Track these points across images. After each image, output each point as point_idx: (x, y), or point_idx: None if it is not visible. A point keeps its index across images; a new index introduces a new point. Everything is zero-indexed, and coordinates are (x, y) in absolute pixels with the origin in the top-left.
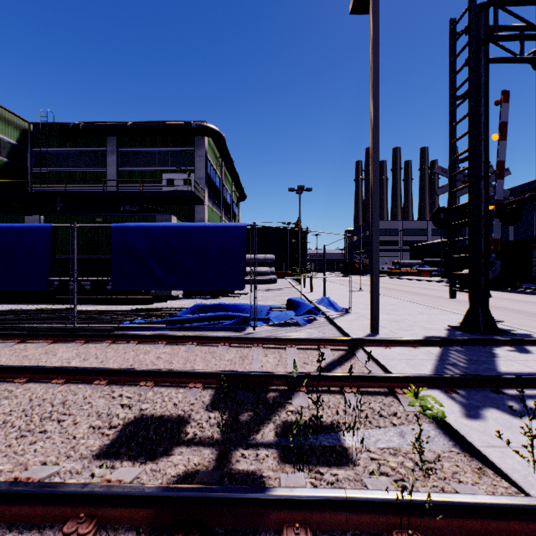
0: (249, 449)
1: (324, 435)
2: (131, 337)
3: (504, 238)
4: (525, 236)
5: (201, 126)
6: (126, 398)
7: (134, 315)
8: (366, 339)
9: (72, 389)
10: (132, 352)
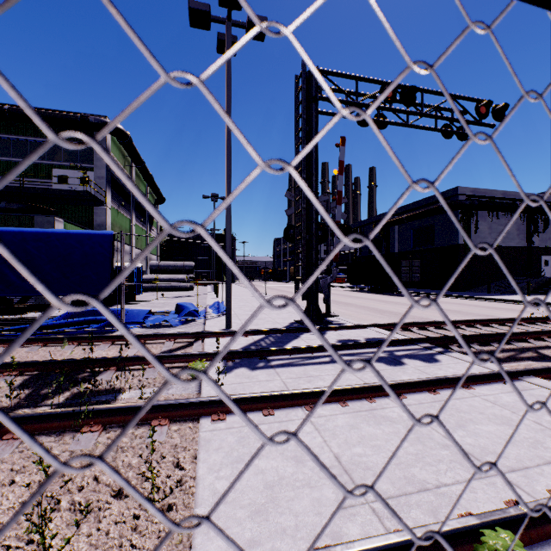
0: (32, 408)
1: (107, 395)
2: None
3: (391, 250)
4: (405, 249)
5: (100, 121)
6: None
7: None
8: (208, 332)
9: None
10: None
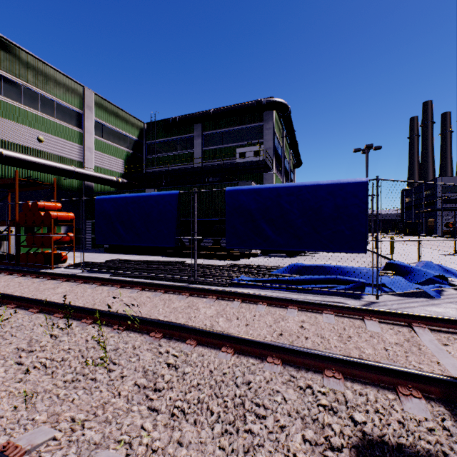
0: None
1: None
2: (257, 298)
3: None
4: None
5: (270, 101)
6: (321, 394)
7: (237, 271)
8: None
9: (246, 364)
10: (268, 316)
